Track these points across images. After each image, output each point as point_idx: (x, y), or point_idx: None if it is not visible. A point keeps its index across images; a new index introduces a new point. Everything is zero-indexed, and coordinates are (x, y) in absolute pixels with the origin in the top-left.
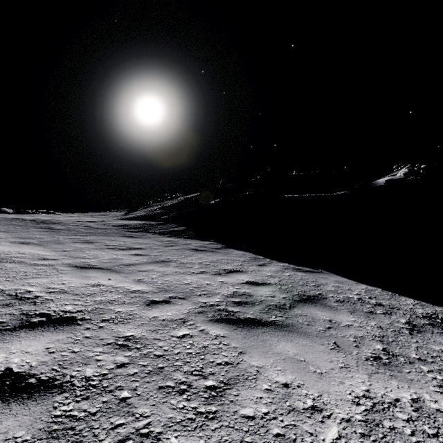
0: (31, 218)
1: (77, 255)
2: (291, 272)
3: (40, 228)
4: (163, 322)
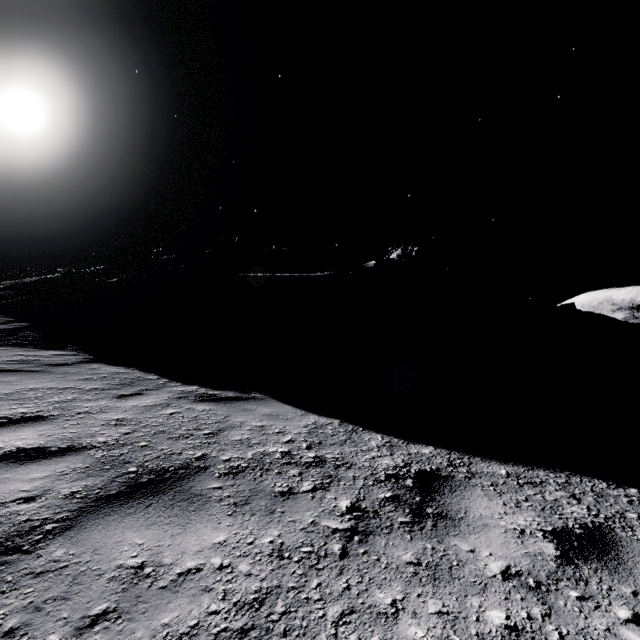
0: None
1: None
2: (184, 405)
3: None
4: None
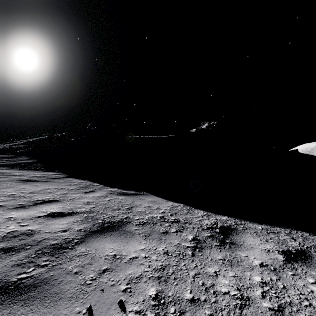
0: None
1: None
2: (113, 196)
3: None
4: None
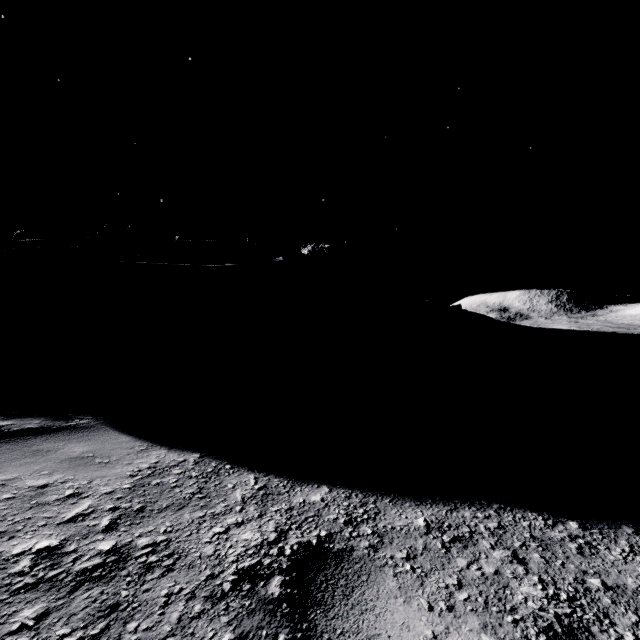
0: None
1: None
2: None
3: None
4: None
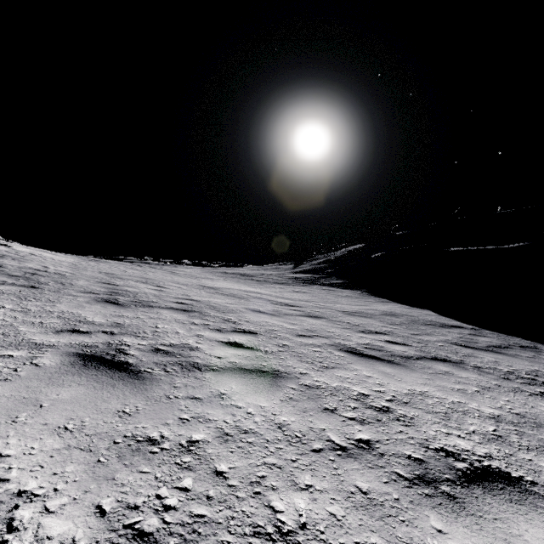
0: (232, 272)
1: (282, 294)
2: (400, 308)
3: (249, 280)
4: (324, 311)
